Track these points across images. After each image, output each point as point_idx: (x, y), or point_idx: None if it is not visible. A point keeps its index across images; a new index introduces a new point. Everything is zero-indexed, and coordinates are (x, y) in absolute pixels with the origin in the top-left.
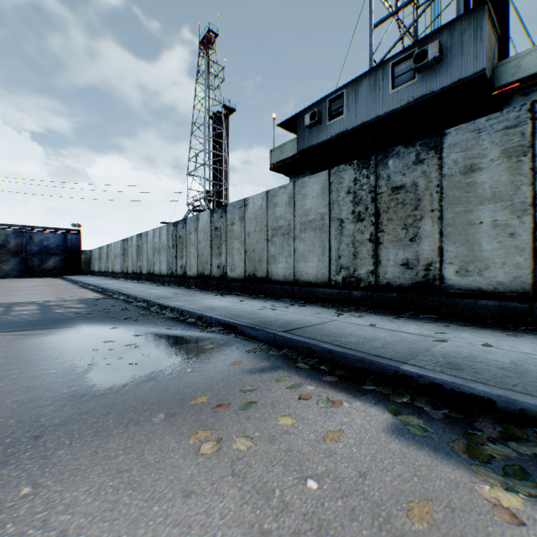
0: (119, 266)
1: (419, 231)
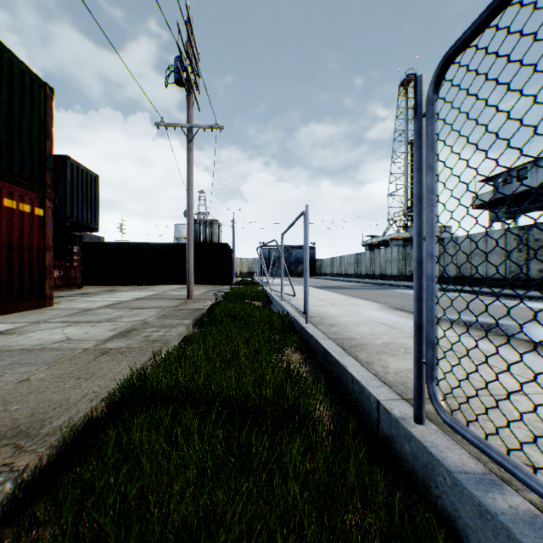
0: (352, 270)
1: None
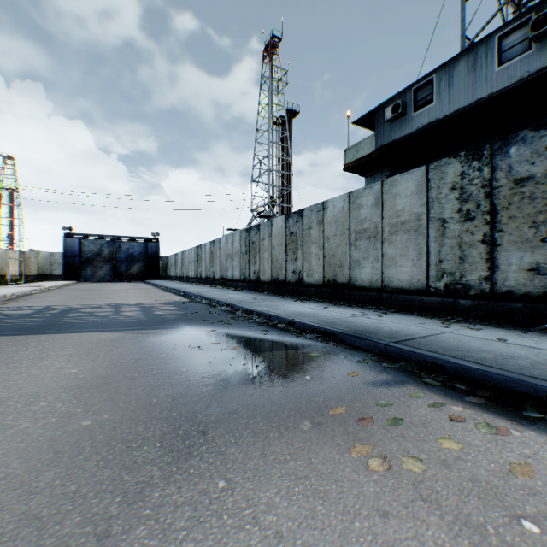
0: (193, 271)
1: None
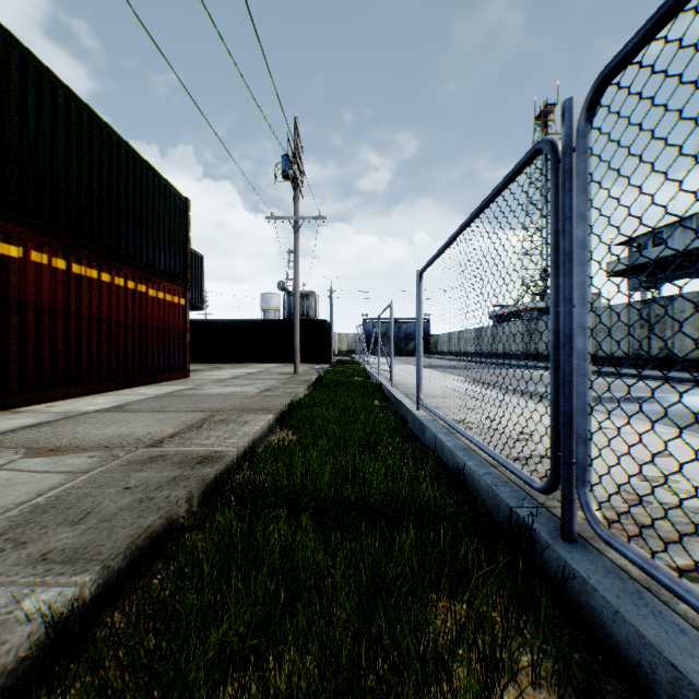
0: (472, 348)
1: (664, 334)
